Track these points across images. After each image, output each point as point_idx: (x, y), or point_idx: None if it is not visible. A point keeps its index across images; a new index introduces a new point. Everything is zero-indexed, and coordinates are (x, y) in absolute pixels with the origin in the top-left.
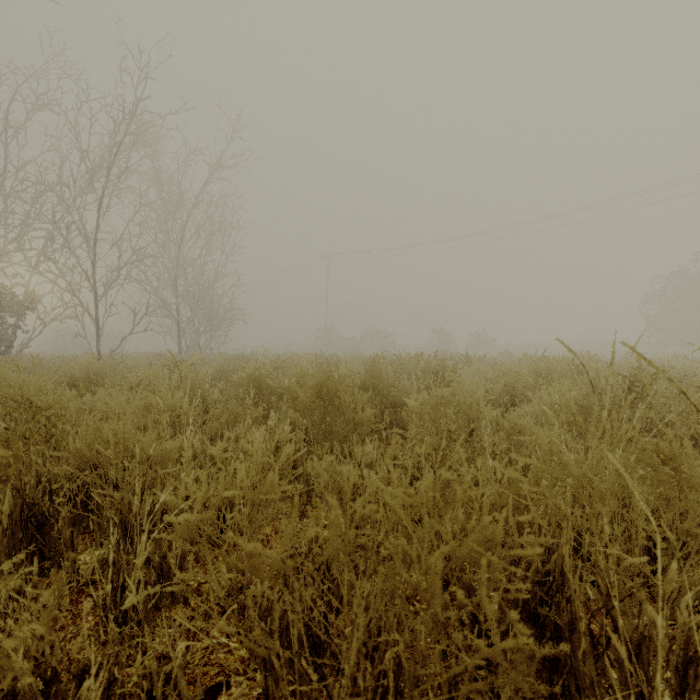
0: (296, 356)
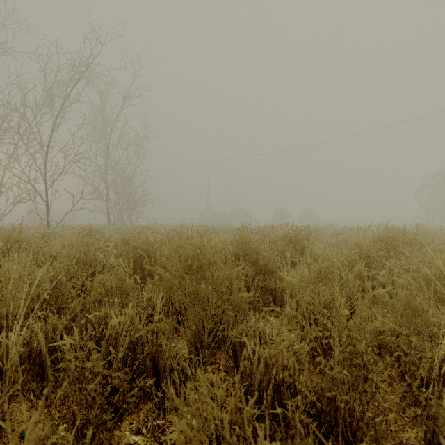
0: (185, 226)
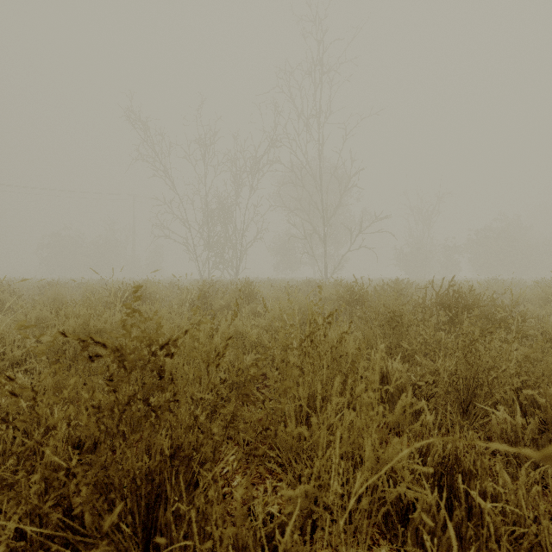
0: None
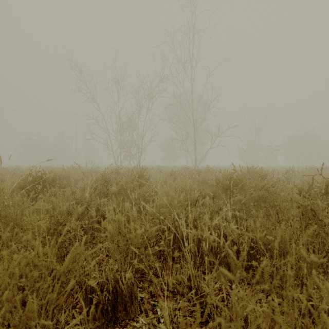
0: None
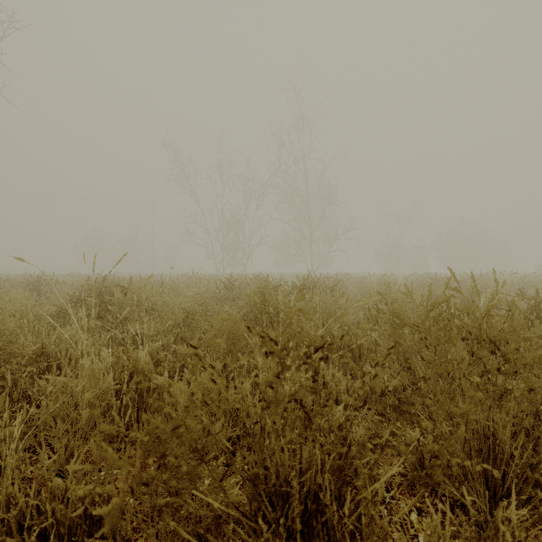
0: None
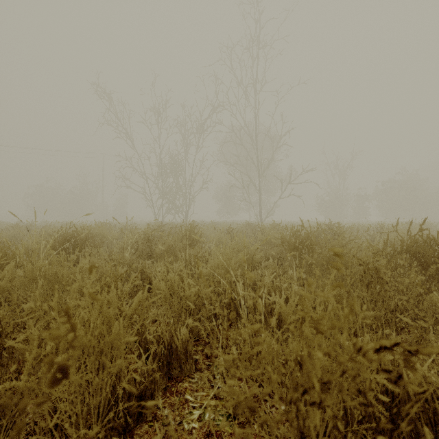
0: None
